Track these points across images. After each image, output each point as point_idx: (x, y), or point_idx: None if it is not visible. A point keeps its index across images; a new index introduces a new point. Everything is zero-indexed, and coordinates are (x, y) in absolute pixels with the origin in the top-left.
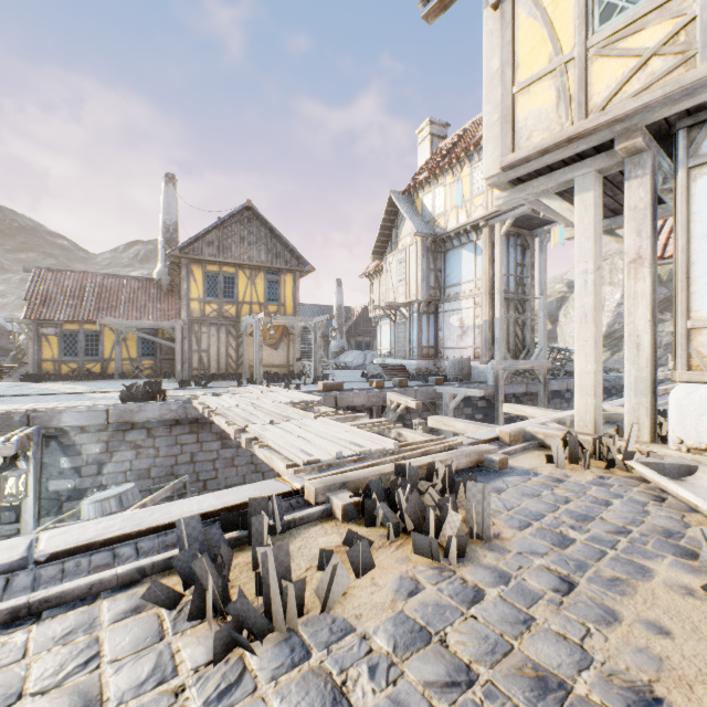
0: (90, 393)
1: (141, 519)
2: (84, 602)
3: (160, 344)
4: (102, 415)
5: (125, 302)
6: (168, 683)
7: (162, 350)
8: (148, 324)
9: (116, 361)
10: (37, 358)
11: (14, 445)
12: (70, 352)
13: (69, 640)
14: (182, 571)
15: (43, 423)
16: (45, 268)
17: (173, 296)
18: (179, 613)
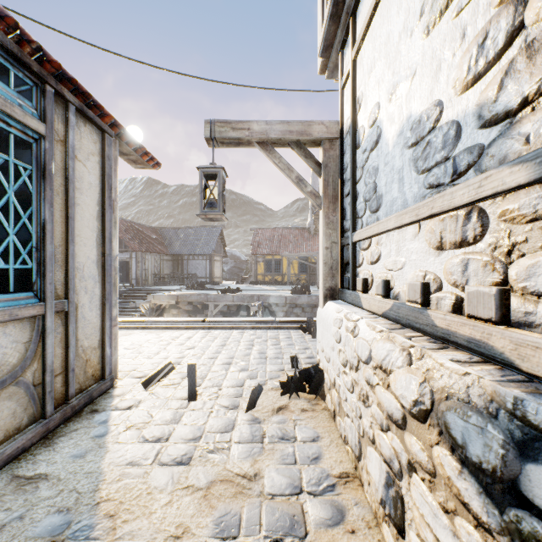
0: (278, 290)
1: (299, 319)
2: (287, 330)
3: (309, 265)
4: (284, 299)
5: (292, 242)
6: (303, 338)
7: (310, 269)
8: (303, 254)
9: (288, 275)
10: (255, 273)
11: (256, 307)
12: (268, 270)
13: (285, 332)
14: (307, 327)
15: (263, 301)
16: (258, 228)
17: (316, 237)
18: (306, 334)
